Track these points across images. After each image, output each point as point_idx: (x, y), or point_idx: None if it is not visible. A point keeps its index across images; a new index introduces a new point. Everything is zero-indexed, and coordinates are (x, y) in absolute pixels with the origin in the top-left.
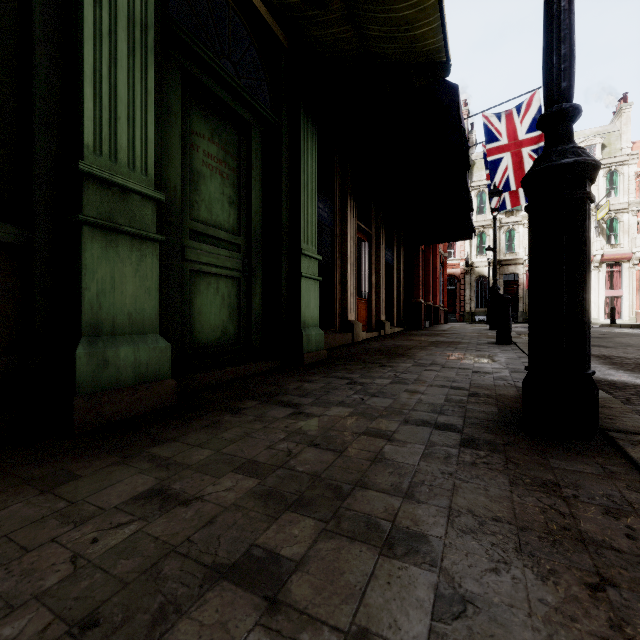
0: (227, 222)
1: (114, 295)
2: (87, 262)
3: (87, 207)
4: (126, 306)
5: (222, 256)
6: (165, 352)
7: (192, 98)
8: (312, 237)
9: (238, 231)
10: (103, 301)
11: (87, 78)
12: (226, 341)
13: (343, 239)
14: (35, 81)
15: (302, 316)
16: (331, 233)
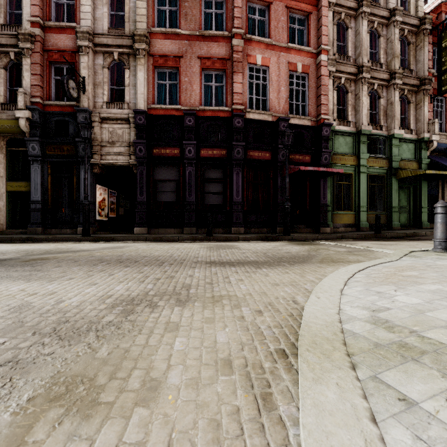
0: (405, 205)
1: (394, 218)
2: (392, 215)
3: (392, 210)
4: (395, 219)
5: (404, 210)
6: (399, 224)
7: (399, 189)
8: (425, 204)
9: (407, 205)
10: (394, 219)
11: (392, 198)
12: (405, 224)
13: (442, 197)
14: (388, 200)
15: (422, 220)
16: (436, 196)
